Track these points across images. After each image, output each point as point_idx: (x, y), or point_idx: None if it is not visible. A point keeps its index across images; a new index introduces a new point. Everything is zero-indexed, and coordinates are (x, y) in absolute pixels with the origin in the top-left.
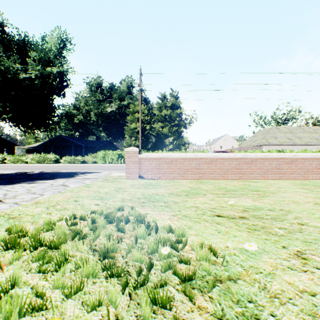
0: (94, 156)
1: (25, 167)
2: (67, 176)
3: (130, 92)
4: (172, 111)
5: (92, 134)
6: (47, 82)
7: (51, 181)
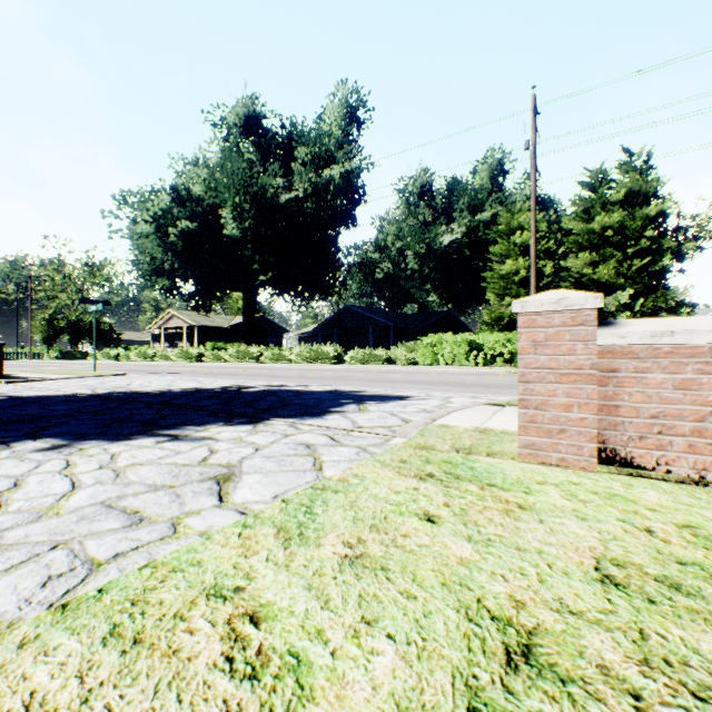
0: (410, 347)
1: (275, 372)
2: (307, 408)
3: (498, 187)
4: (628, 213)
5: (410, 299)
6: (323, 201)
7: (237, 431)
